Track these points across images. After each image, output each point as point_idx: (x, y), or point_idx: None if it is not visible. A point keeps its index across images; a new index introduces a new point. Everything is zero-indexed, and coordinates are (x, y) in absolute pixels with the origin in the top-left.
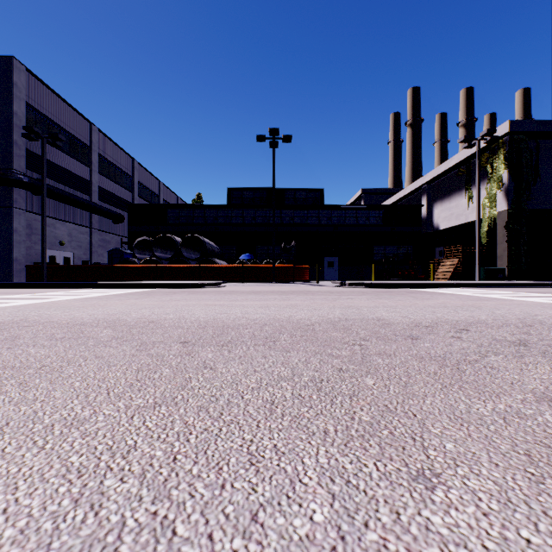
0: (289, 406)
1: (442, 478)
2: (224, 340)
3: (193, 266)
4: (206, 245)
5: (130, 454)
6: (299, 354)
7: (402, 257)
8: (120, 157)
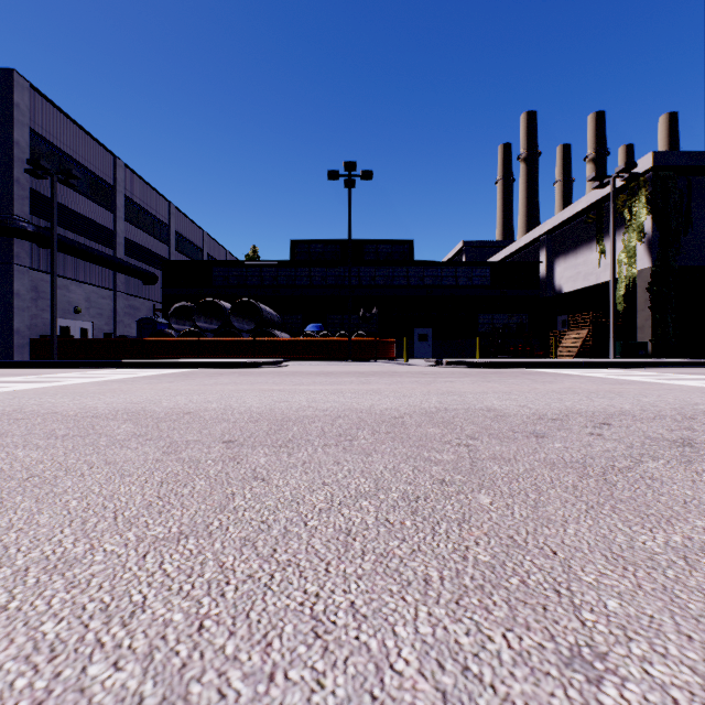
0: (372, 538)
1: (609, 661)
2: (283, 438)
3: (246, 339)
4: (263, 313)
5: (134, 619)
6: (385, 459)
7: (514, 328)
8: (152, 200)
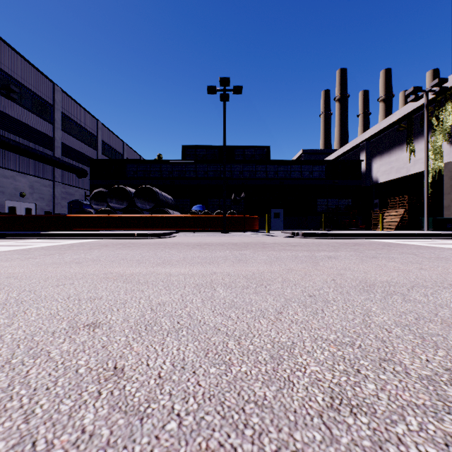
0: None
1: None
2: None
3: (145, 216)
4: (159, 196)
5: None
6: None
7: (343, 208)
8: (84, 117)
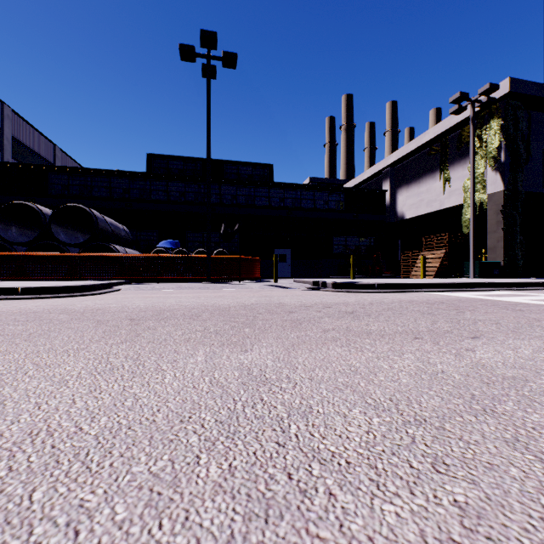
0: None
1: None
2: None
3: (67, 254)
4: (98, 222)
5: None
6: None
7: (364, 250)
8: None
